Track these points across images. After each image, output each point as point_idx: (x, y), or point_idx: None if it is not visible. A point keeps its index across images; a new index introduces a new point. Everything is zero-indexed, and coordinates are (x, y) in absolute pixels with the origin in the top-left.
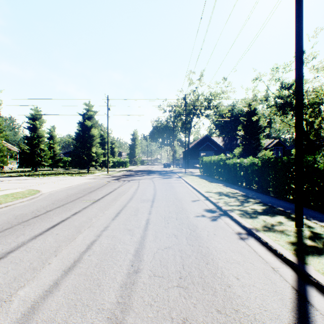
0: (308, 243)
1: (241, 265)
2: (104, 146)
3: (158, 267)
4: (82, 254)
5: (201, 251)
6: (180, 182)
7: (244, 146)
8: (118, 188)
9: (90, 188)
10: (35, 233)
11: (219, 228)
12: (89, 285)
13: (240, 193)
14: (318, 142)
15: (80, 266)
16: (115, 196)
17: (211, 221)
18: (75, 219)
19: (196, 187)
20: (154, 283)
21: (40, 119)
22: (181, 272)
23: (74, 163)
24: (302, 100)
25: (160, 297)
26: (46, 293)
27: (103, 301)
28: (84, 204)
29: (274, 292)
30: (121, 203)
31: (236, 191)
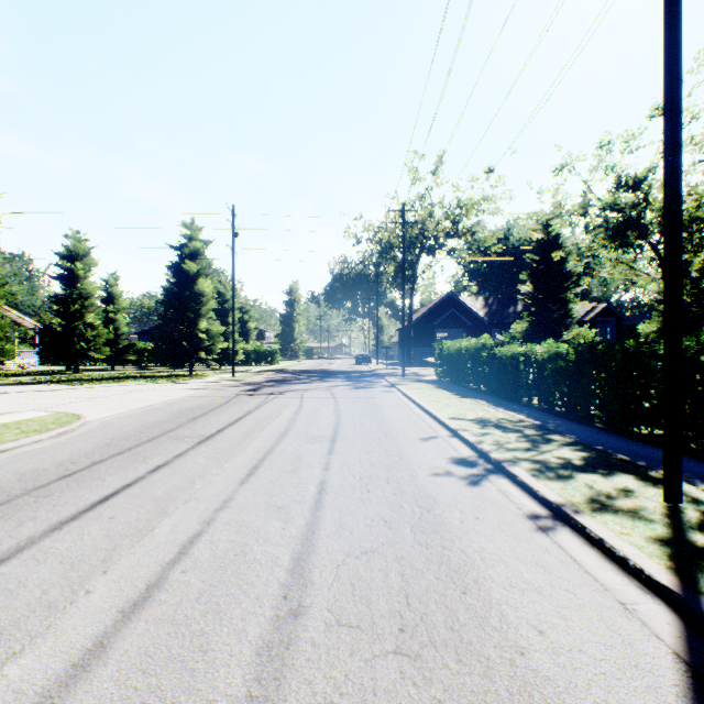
0: (698, 540)
1: (545, 595)
2: (225, 318)
3: (347, 602)
4: (167, 568)
5: (448, 561)
6: (394, 396)
7: (533, 316)
8: (256, 409)
9: (193, 409)
10: (60, 516)
11: (487, 504)
12: (180, 649)
13: (528, 420)
14: (695, 307)
15: (162, 598)
16: (248, 427)
17: (468, 486)
18: (156, 483)
19: (428, 407)
20: (339, 643)
21: (86, 258)
22: (404, 615)
23: (160, 355)
24: (680, 208)
25: (354, 682)
26: (74, 671)
27: (213, 694)
28: (178, 446)
29: (633, 669)
30: (262, 444)
31: (518, 417)
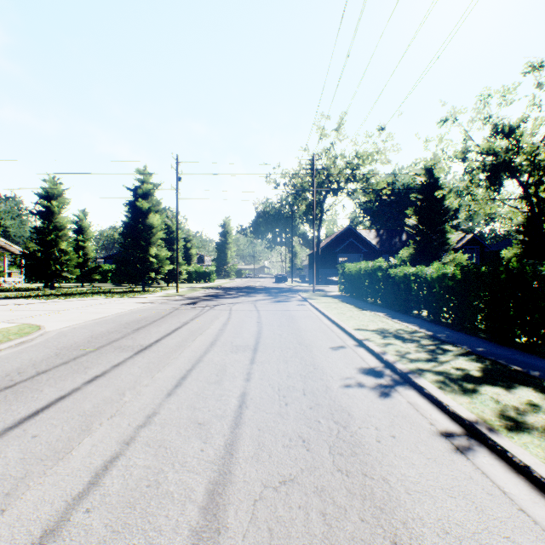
0: None
1: None
2: (171, 245)
3: None
4: (71, 505)
5: (371, 495)
6: (306, 309)
7: (417, 244)
8: (192, 320)
9: (139, 320)
10: None
11: (400, 419)
12: None
13: (422, 331)
14: None
15: None
16: (182, 337)
17: (379, 399)
18: (88, 395)
19: (336, 318)
20: None
21: (60, 197)
22: None
23: (119, 275)
24: None
25: None
26: None
27: None
28: (118, 356)
29: None
30: (193, 353)
31: (413, 328)
